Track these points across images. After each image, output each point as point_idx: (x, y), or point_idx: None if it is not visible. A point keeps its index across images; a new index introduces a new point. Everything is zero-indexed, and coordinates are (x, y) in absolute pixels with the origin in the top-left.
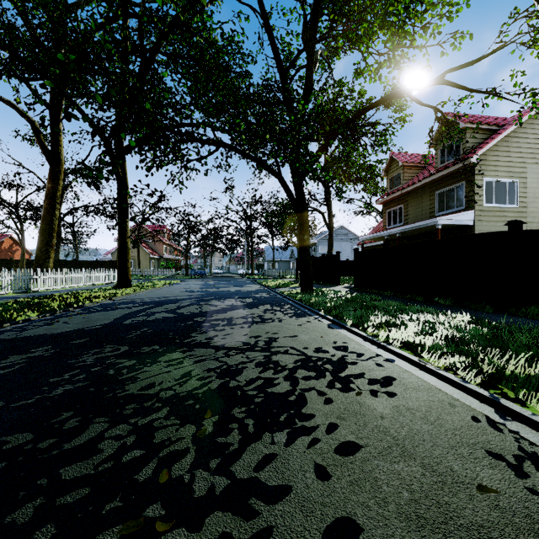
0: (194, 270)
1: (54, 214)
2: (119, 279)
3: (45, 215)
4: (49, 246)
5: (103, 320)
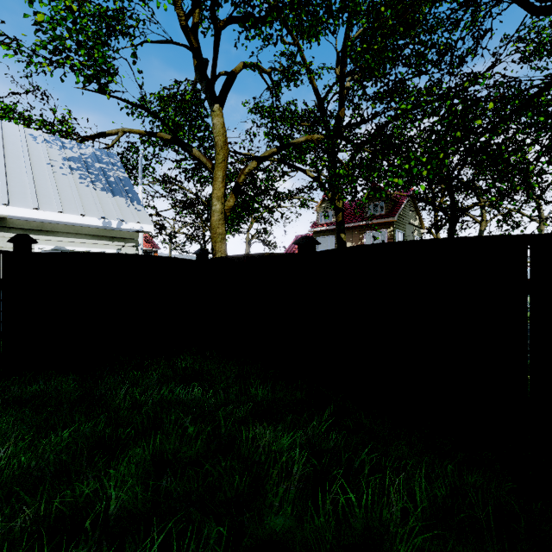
0: None
1: None
2: None
3: None
4: None
5: None
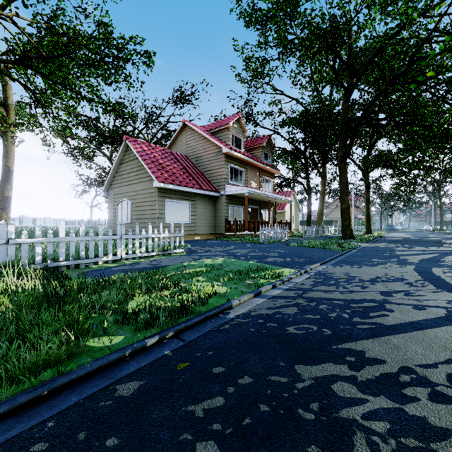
0: (388, 226)
1: (324, 201)
2: (366, 230)
3: (320, 202)
4: (322, 215)
5: (399, 239)
